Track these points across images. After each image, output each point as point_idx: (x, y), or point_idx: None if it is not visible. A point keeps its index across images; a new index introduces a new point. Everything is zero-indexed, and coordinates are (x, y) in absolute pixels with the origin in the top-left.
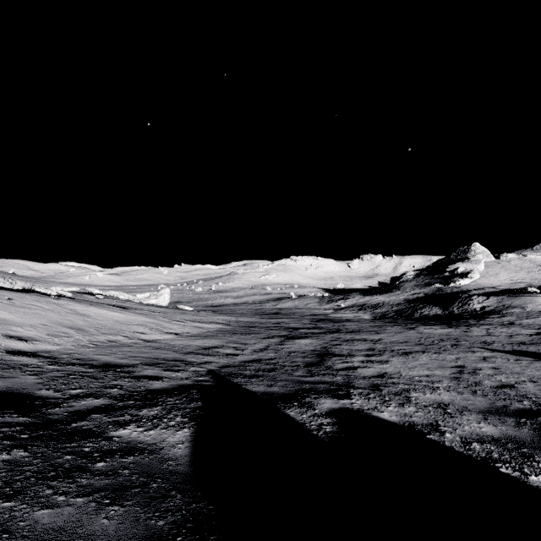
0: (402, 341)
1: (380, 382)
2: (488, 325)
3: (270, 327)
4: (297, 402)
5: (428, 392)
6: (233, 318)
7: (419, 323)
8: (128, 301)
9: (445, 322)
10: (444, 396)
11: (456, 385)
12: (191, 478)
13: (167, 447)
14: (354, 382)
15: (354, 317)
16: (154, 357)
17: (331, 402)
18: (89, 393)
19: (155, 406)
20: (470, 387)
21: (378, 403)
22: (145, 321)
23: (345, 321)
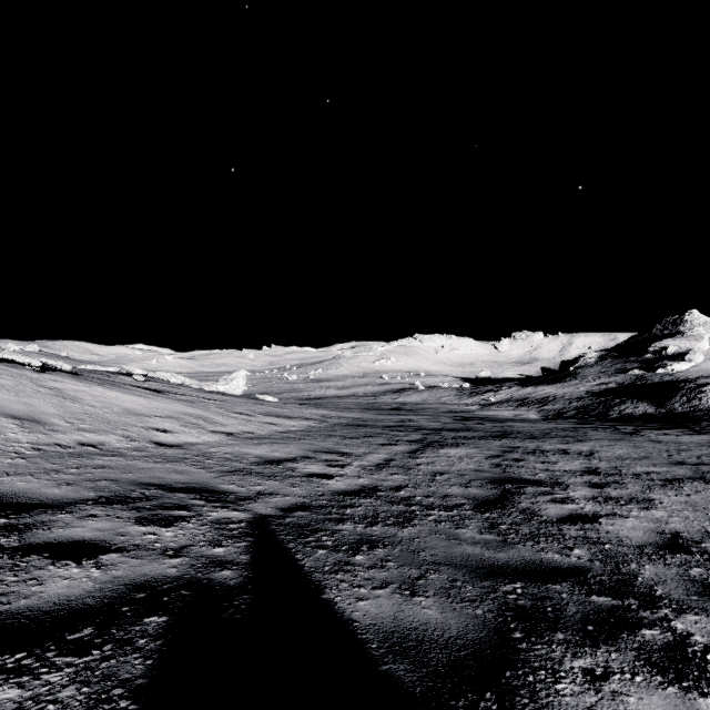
0: (637, 455)
1: (708, 573)
2: None
3: (391, 427)
4: None
5: None
6: (333, 412)
7: (633, 425)
8: (182, 386)
9: (676, 425)
10: None
11: None
12: None
13: None
14: (638, 573)
15: (514, 416)
16: (144, 482)
17: None
18: None
19: None
20: None
21: None
22: (181, 411)
23: (508, 420)
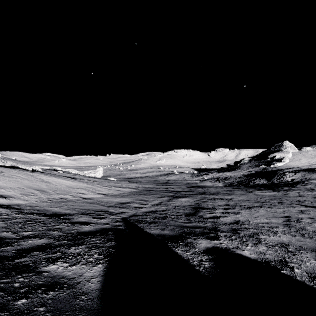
0: (246, 199)
1: (237, 227)
2: (298, 190)
3: (162, 190)
4: (182, 242)
5: (271, 235)
6: (140, 185)
7: (254, 188)
8: (77, 174)
9: (270, 188)
10: (283, 238)
11: (288, 229)
12: (97, 314)
13: (83, 281)
14: (219, 227)
15: (213, 185)
16: (87, 209)
17: (206, 242)
18: (36, 234)
19: (81, 245)
20: (298, 231)
21: (239, 243)
22: (85, 186)
23: (208, 187)
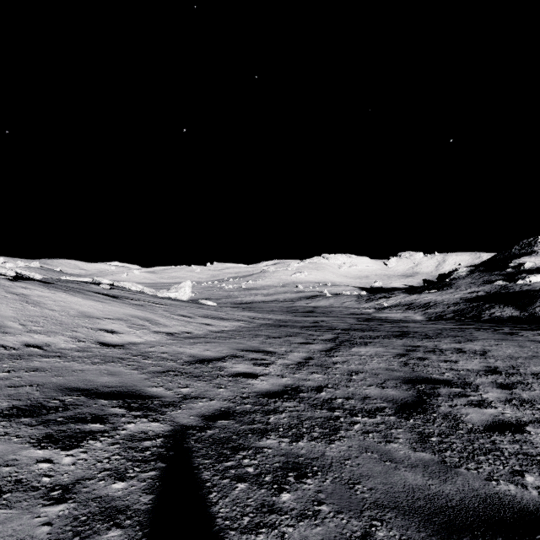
0: (526, 354)
1: None
2: None
3: (308, 327)
4: None
5: None
6: (260, 314)
7: (507, 326)
8: (140, 293)
9: None
10: None
11: None
12: None
13: None
14: None
15: (403, 317)
16: (70, 387)
17: None
18: None
19: None
20: None
21: None
22: (130, 314)
23: (402, 322)
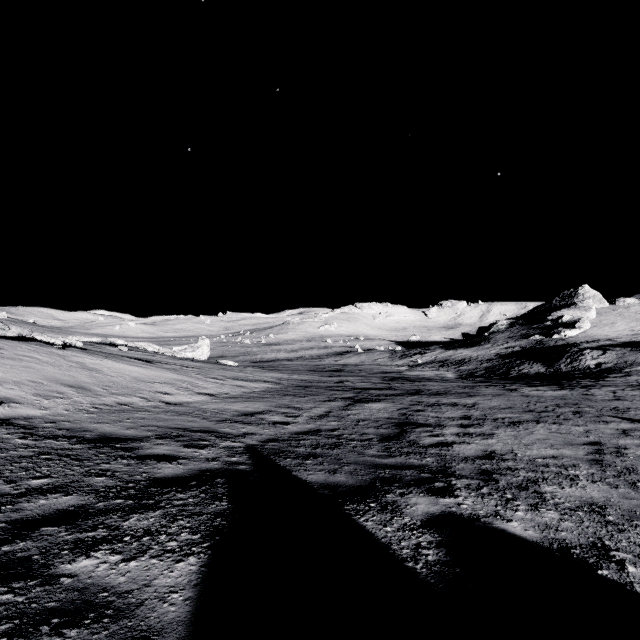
0: (505, 406)
1: (491, 467)
2: (611, 386)
3: (332, 387)
4: (374, 503)
5: (566, 484)
6: (285, 375)
7: (520, 383)
8: (157, 354)
9: (553, 382)
10: (592, 492)
11: (600, 472)
12: None
13: (151, 600)
14: (453, 466)
15: (435, 375)
16: (174, 427)
17: (427, 503)
18: (58, 485)
19: (154, 509)
20: (623, 476)
21: (498, 504)
22: (173, 378)
23: (425, 380)
